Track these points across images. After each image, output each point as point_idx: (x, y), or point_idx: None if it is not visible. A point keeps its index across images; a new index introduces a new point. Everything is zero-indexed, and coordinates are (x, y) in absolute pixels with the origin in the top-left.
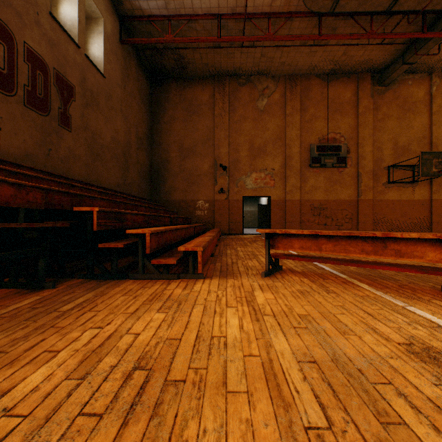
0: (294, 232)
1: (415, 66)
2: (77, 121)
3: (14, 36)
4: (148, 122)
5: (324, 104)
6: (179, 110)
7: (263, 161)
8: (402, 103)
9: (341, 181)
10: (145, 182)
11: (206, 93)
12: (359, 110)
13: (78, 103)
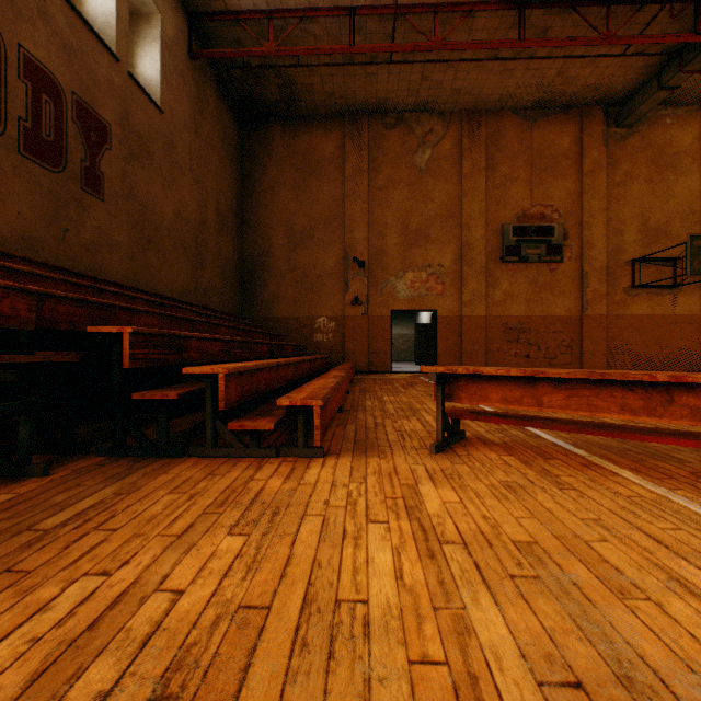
0: (492, 372)
1: (678, 94)
2: (113, 184)
3: (1, 33)
4: (237, 189)
5: (526, 158)
6: (288, 169)
7: (424, 252)
8: (656, 155)
9: (554, 285)
10: (231, 287)
11: (332, 142)
12: (584, 167)
13: (116, 154)
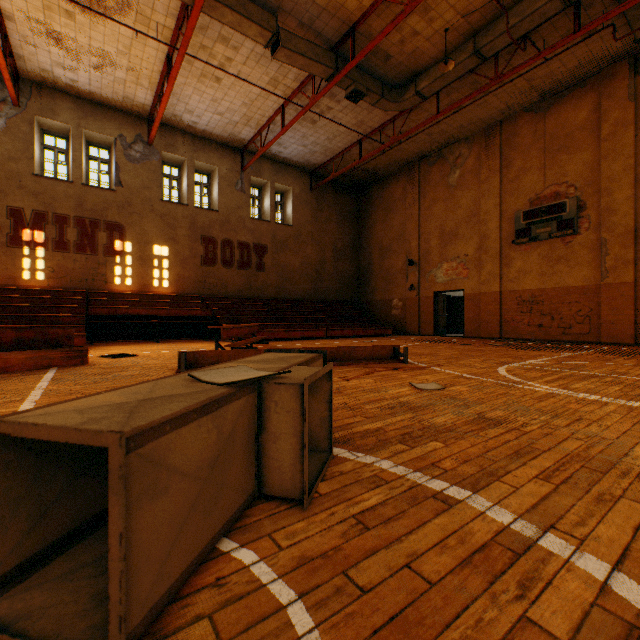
0: None
1: None
2: (268, 264)
3: (233, 241)
4: (354, 232)
5: (539, 146)
6: (379, 212)
7: (454, 247)
8: None
9: (568, 257)
10: (348, 287)
11: (400, 187)
12: (602, 132)
13: (269, 254)
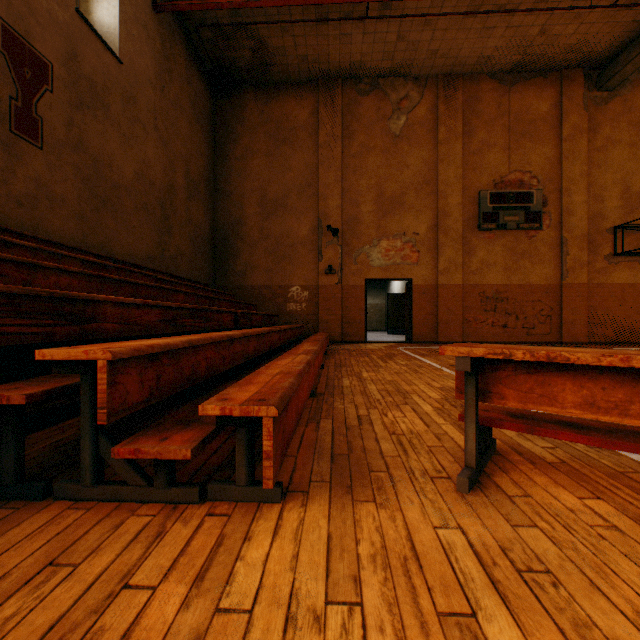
0: (588, 359)
1: None
2: (56, 131)
3: None
4: (209, 157)
5: (504, 123)
6: (260, 137)
7: (399, 220)
8: (639, 119)
9: (532, 252)
10: (203, 256)
11: (305, 108)
12: (563, 131)
13: (59, 98)
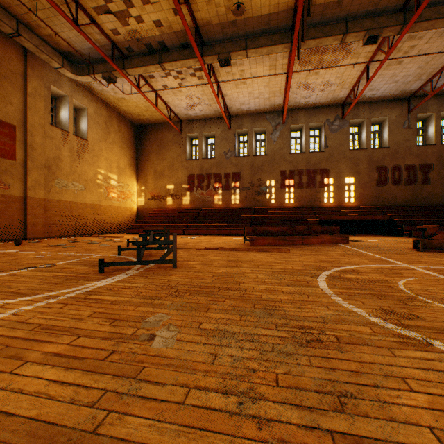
0: None
1: None
2: (433, 178)
3: (400, 166)
4: None
5: None
6: None
7: None
8: None
9: None
10: None
11: None
12: None
13: (434, 170)
